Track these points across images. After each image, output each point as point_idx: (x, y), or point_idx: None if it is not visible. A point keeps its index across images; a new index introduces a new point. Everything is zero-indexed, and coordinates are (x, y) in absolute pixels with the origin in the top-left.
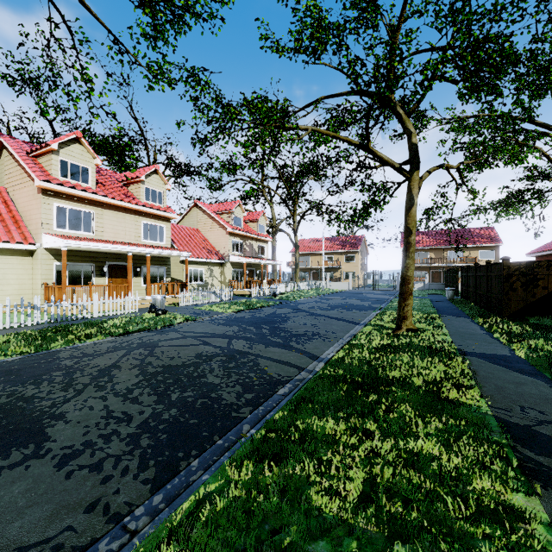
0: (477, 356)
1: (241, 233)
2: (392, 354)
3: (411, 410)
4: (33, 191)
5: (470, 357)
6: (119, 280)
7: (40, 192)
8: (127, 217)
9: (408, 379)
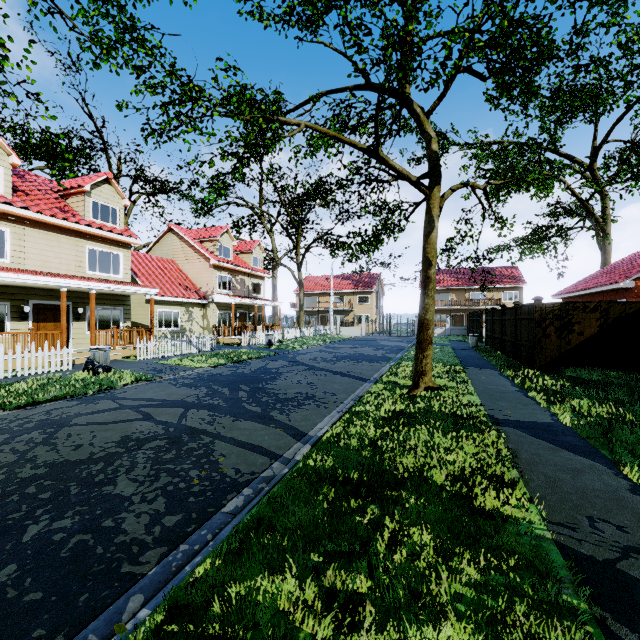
0: (514, 426)
1: (230, 266)
2: (406, 426)
3: (430, 541)
4: None
5: (505, 428)
6: (50, 326)
7: None
8: (63, 240)
9: (426, 473)
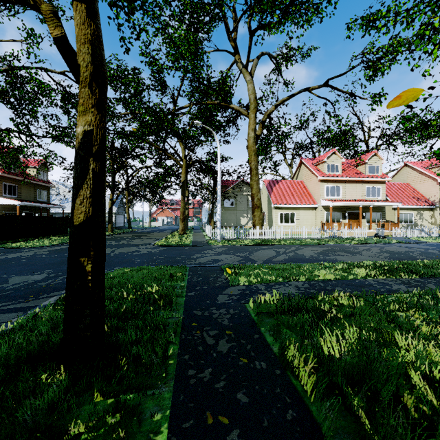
0: None
1: None
2: None
3: None
4: (316, 181)
5: None
6: (353, 221)
7: (320, 182)
8: (357, 186)
9: None
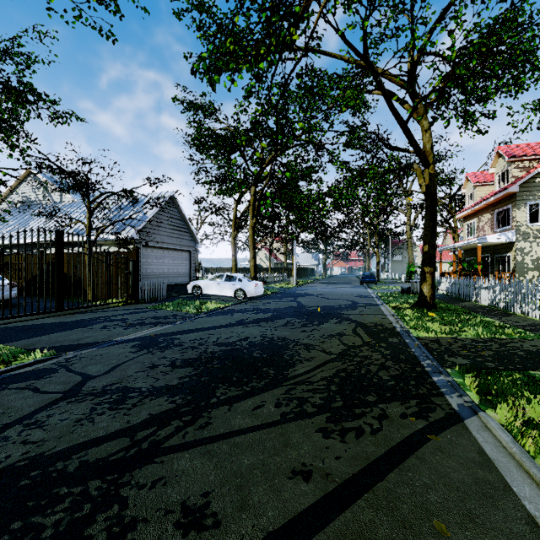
0: None
1: None
2: None
3: None
4: None
5: None
6: None
7: None
8: None
9: None
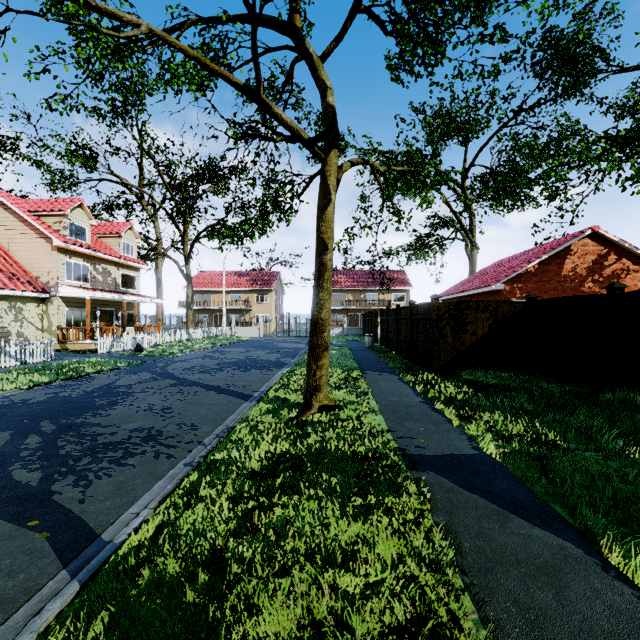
0: (435, 468)
1: (85, 251)
2: (286, 491)
3: None
4: None
5: (425, 474)
6: None
7: None
8: None
9: None
